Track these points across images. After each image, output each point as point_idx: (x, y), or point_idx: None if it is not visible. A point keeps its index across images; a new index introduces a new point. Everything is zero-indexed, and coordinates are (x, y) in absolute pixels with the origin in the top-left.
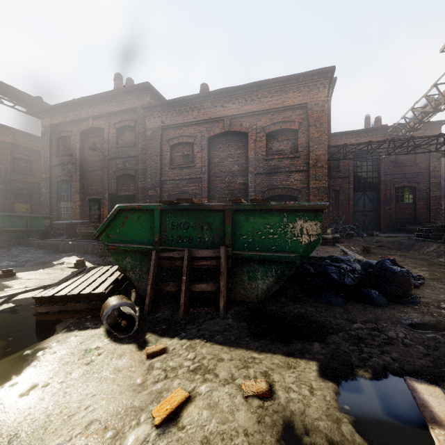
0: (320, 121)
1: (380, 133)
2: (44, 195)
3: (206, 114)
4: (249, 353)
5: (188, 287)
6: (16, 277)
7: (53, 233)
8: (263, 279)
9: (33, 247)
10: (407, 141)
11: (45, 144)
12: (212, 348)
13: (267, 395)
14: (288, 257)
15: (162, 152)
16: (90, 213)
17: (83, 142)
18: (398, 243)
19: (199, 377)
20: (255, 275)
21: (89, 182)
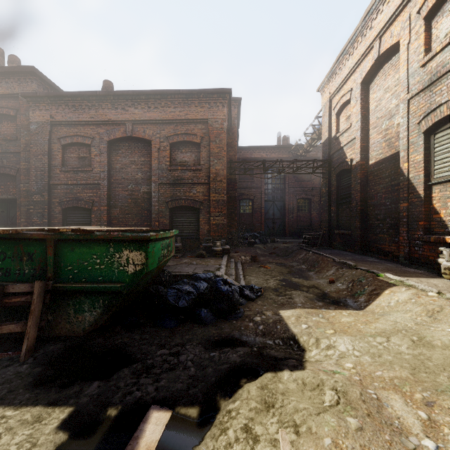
0: (220, 138)
1: (285, 150)
2: None
3: (105, 115)
4: (4, 411)
5: None
6: None
7: None
8: (91, 311)
9: None
10: (292, 163)
11: None
12: None
13: None
14: (114, 288)
15: (51, 151)
16: None
17: None
18: (285, 250)
19: None
20: (82, 308)
21: None
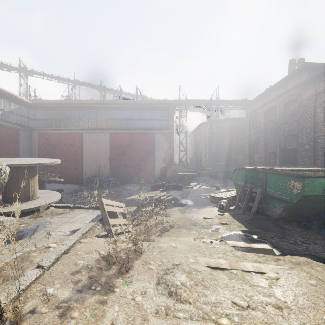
0: None
1: None
2: (247, 151)
3: None
4: (236, 221)
5: (248, 203)
6: (219, 190)
7: None
8: (278, 208)
9: None
10: None
11: (247, 124)
12: (230, 217)
13: (223, 224)
14: (286, 199)
15: (316, 114)
16: (269, 161)
17: (265, 117)
18: None
19: (218, 218)
20: (275, 205)
21: (268, 142)
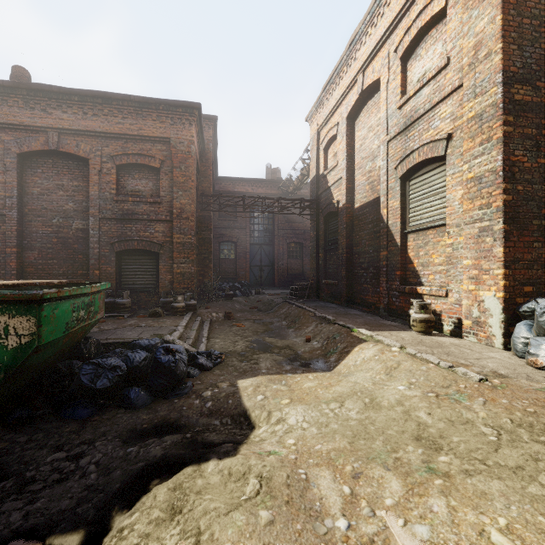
0: (186, 164)
1: (274, 186)
2: None
3: (13, 115)
4: None
5: None
6: None
7: None
8: None
9: None
10: (277, 201)
11: None
12: None
13: None
14: None
15: None
16: None
17: None
18: (269, 303)
19: None
20: None
21: None
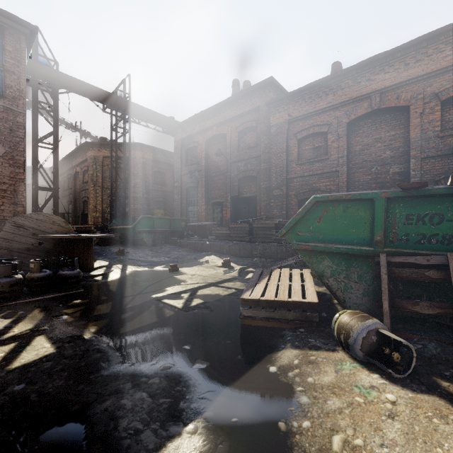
0: None
1: None
2: (176, 201)
3: (344, 95)
4: None
5: None
6: (180, 272)
7: (186, 234)
8: None
9: (177, 246)
10: None
11: (177, 157)
12: None
13: None
14: None
15: (288, 148)
16: (213, 216)
17: (207, 150)
18: None
19: None
20: None
21: (212, 187)
